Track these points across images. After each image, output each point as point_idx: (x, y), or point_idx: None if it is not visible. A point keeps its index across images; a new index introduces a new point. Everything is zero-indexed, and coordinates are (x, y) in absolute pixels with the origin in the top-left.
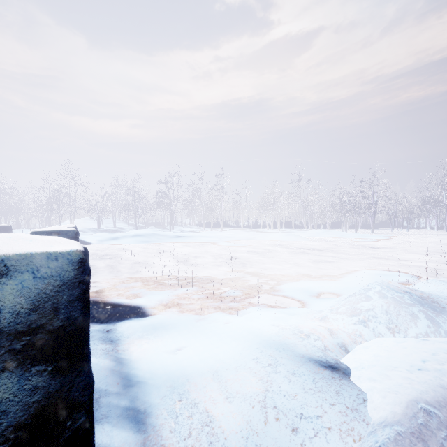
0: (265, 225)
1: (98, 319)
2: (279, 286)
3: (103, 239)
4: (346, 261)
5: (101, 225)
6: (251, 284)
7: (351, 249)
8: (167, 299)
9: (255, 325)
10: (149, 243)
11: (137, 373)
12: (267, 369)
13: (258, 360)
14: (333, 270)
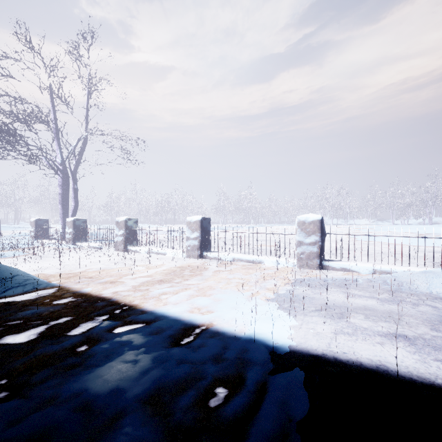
0: None
1: None
2: None
3: None
4: None
5: None
6: None
7: None
8: None
9: None
10: None
11: None
12: None
13: None
14: None
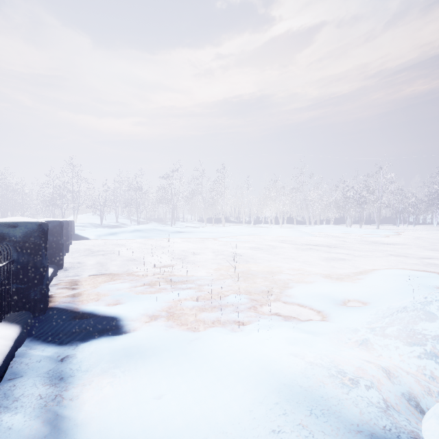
0: (266, 221)
1: (58, 338)
2: (290, 289)
3: (101, 235)
4: (360, 259)
5: (104, 221)
6: (257, 287)
7: (362, 245)
8: (155, 307)
9: (268, 355)
10: (148, 238)
11: None
12: None
13: (281, 436)
14: (350, 270)
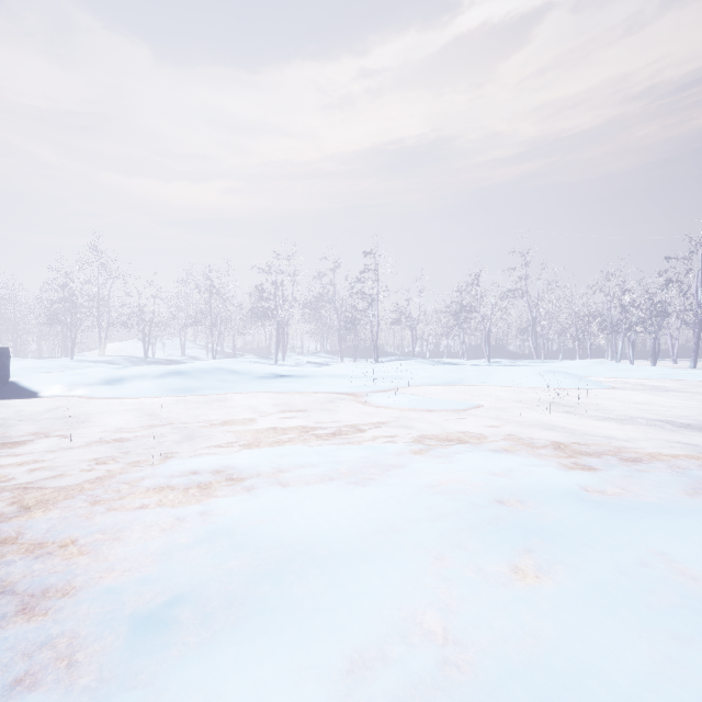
0: (450, 353)
1: None
2: None
3: (77, 384)
4: None
5: (162, 353)
6: None
7: None
8: None
9: None
10: (193, 394)
11: None
12: None
13: None
14: None
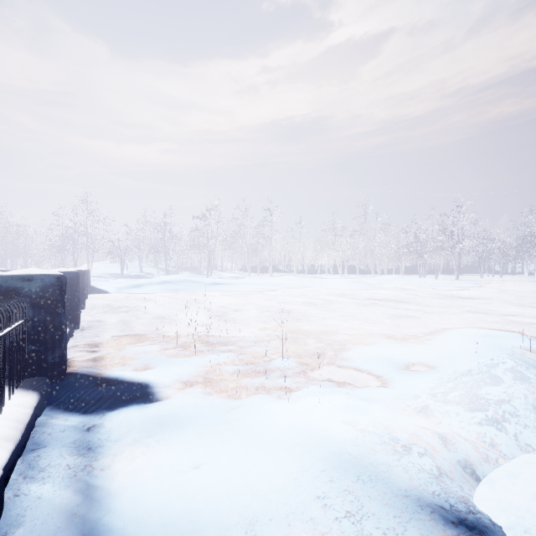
0: (323, 270)
1: (82, 406)
2: (347, 352)
3: (122, 287)
4: (432, 316)
5: (125, 270)
6: (308, 349)
7: (435, 300)
8: (190, 372)
9: (317, 423)
10: (180, 292)
11: (112, 523)
12: (345, 529)
13: (326, 501)
14: (418, 329)
